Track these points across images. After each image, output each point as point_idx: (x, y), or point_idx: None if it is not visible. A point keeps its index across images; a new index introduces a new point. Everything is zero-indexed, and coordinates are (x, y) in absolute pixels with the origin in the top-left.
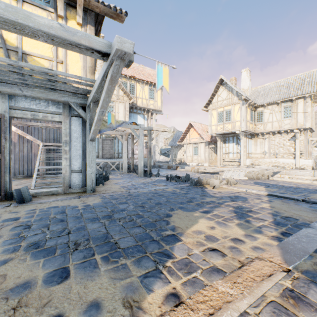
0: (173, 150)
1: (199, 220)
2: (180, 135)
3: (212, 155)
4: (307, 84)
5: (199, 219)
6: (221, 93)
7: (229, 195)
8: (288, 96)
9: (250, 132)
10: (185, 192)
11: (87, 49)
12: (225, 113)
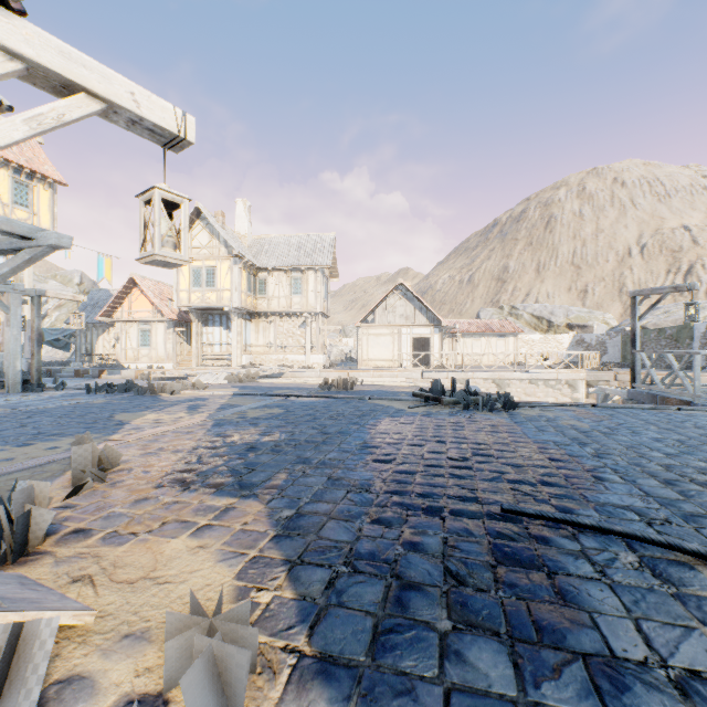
0: (83, 333)
1: (149, 415)
2: (105, 299)
3: (183, 347)
4: (319, 251)
5: (148, 414)
6: (199, 233)
7: (190, 399)
8: (297, 264)
9: (248, 309)
10: (128, 401)
11: (7, 233)
12: (206, 272)
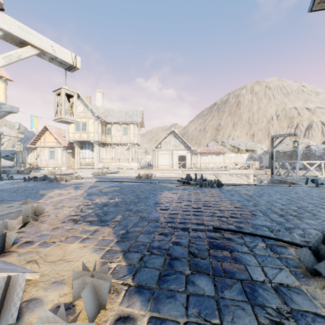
0: (20, 152)
1: (56, 191)
2: (32, 136)
3: (71, 159)
4: (135, 115)
5: (55, 191)
6: (78, 106)
7: (75, 183)
8: (125, 121)
9: (102, 142)
10: (45, 185)
11: None
12: (82, 124)
